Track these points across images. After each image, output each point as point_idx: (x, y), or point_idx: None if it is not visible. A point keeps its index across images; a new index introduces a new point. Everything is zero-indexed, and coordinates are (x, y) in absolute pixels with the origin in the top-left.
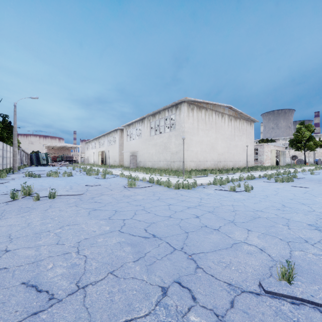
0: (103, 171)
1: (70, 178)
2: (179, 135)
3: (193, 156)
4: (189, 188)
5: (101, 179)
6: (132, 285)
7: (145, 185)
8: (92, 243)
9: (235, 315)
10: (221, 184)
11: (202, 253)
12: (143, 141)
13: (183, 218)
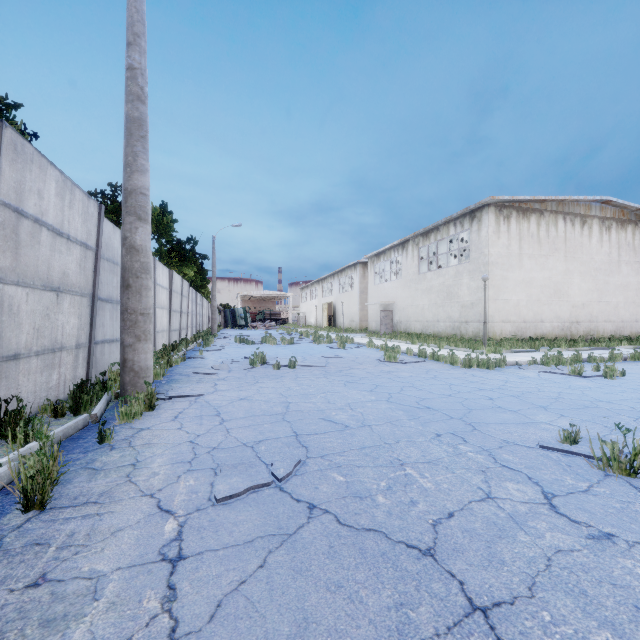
0: (338, 337)
1: (294, 346)
2: (478, 271)
3: (510, 312)
4: (489, 367)
5: (339, 349)
6: (409, 429)
7: (412, 360)
8: (362, 406)
9: (500, 450)
10: (558, 365)
11: (484, 423)
12: (404, 283)
13: (469, 398)
